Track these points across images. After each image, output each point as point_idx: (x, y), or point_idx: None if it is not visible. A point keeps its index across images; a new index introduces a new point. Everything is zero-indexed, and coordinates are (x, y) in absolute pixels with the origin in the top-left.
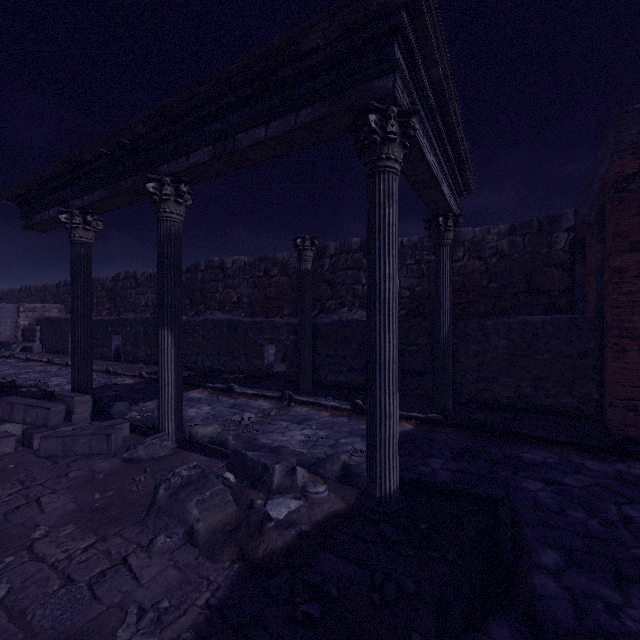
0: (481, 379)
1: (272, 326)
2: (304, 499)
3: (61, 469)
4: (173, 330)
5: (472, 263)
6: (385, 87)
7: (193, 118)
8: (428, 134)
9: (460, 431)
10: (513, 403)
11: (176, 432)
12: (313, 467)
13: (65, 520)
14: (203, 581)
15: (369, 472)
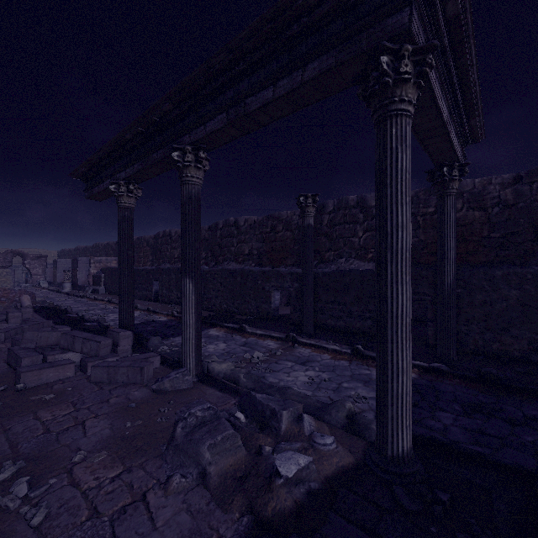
0: (488, 330)
1: (278, 275)
2: (312, 450)
3: (104, 395)
4: (193, 279)
5: (471, 214)
6: (399, 23)
7: (209, 90)
8: (440, 77)
9: (468, 383)
10: (527, 356)
11: (196, 368)
12: (318, 412)
13: (101, 446)
14: (213, 533)
15: (379, 428)
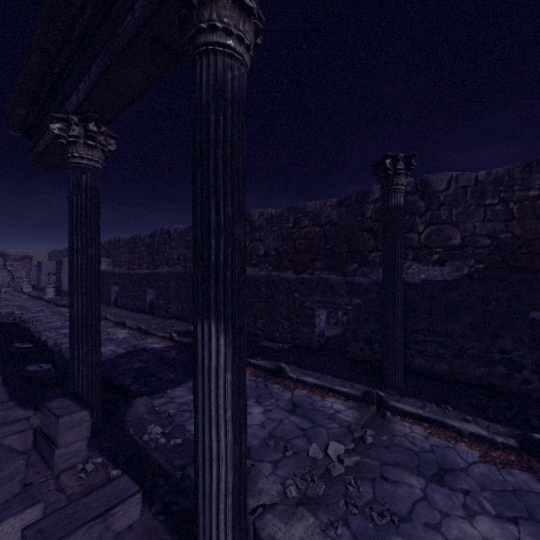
0: None
1: (325, 285)
2: None
3: None
4: (229, 324)
5: None
6: None
7: None
8: None
9: None
10: None
11: None
12: None
13: None
14: None
15: None
